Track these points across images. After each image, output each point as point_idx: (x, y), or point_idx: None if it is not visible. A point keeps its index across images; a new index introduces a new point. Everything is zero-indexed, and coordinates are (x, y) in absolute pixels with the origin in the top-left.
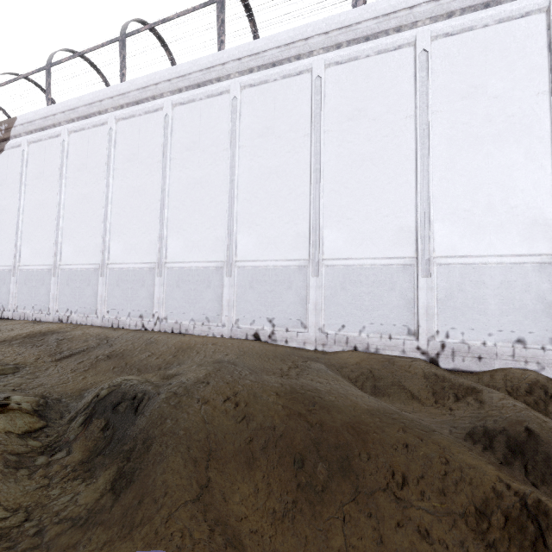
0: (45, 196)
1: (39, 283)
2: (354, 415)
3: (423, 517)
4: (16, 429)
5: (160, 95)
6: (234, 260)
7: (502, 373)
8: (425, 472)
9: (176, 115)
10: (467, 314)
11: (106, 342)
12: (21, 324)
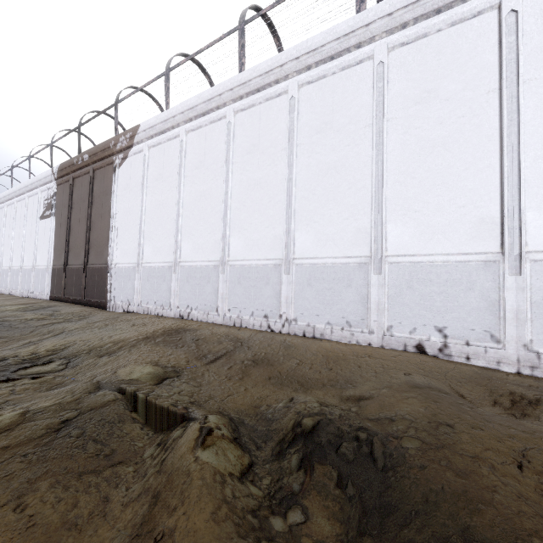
0: (164, 196)
1: (160, 279)
2: None
3: None
4: (233, 470)
5: (285, 77)
6: (384, 255)
7: None
8: None
9: (302, 96)
10: None
11: (241, 344)
12: (148, 319)
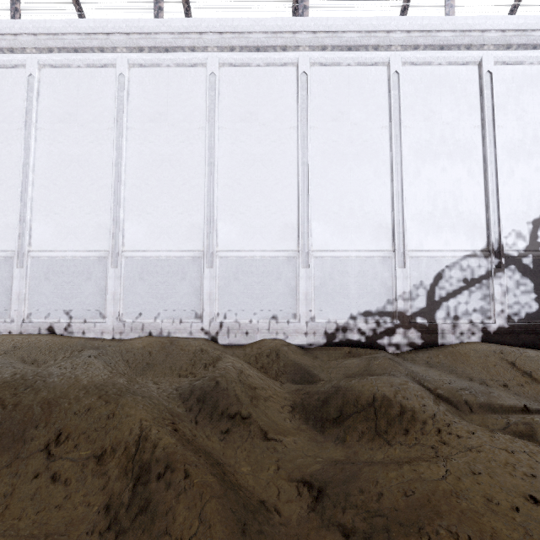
0: None
1: None
2: (64, 391)
3: (64, 465)
4: None
5: None
6: (26, 250)
7: (259, 344)
8: (90, 428)
9: None
10: (240, 298)
11: None
12: None
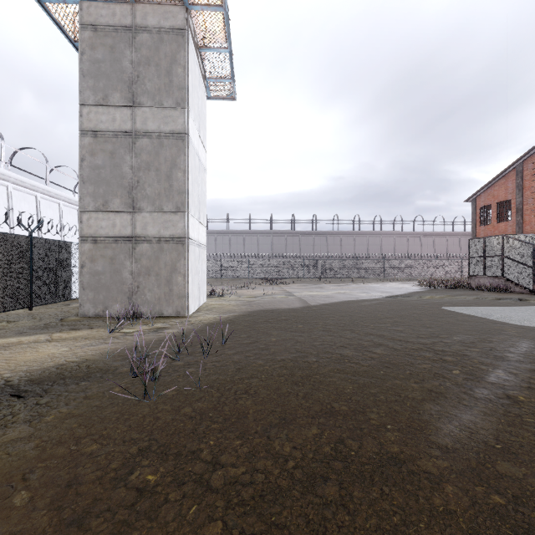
0: None
1: None
2: None
3: None
4: None
5: None
6: None
7: None
8: None
9: None
10: None
11: None
12: None
